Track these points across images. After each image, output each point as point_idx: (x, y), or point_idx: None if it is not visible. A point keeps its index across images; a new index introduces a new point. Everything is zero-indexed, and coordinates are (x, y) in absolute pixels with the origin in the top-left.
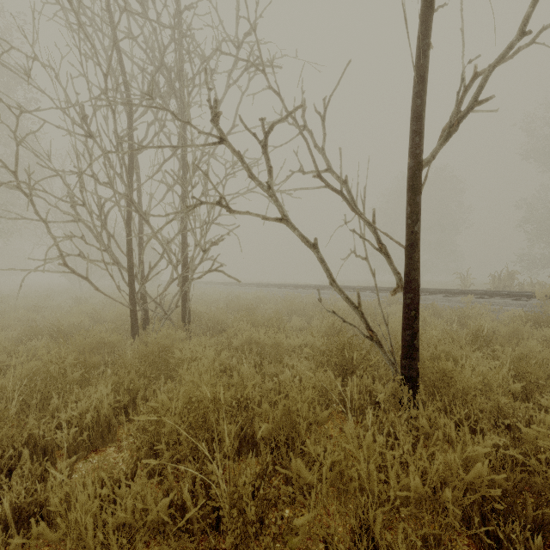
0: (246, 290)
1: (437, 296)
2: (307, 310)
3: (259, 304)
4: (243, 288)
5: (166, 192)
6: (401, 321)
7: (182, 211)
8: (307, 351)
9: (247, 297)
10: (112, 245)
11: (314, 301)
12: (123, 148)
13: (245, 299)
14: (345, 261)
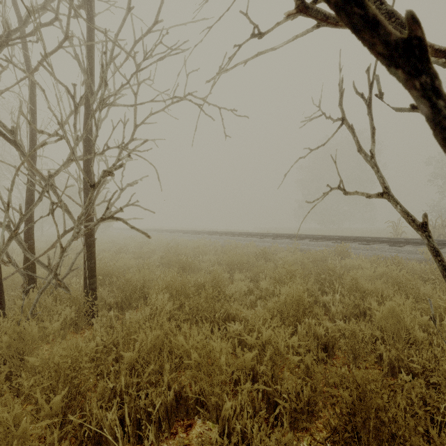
0: (189, 237)
1: (382, 245)
2: (250, 263)
3: (199, 255)
4: (187, 235)
5: (69, 116)
6: (381, 286)
7: (84, 137)
8: (267, 371)
9: (185, 247)
10: (63, 195)
11: (255, 250)
12: (20, 63)
13: (183, 249)
14: (315, 204)
